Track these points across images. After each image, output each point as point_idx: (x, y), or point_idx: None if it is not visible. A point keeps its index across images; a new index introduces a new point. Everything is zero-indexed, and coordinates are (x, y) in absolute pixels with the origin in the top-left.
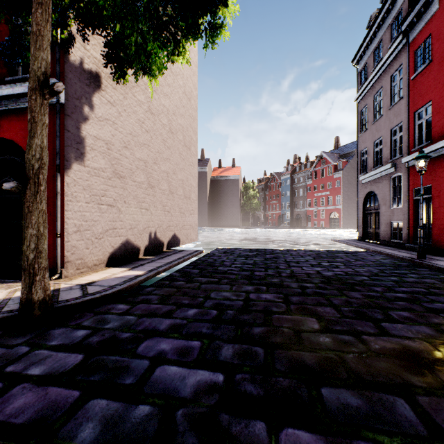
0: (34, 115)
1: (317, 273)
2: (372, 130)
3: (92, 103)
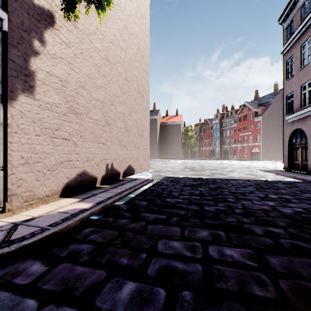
0: None
1: (274, 210)
2: (299, 75)
3: (44, 39)
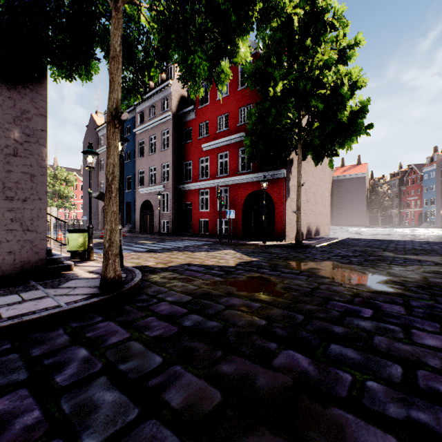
0: (299, 193)
1: (411, 247)
2: None
3: (291, 172)
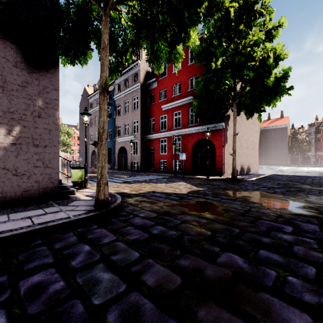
0: (234, 140)
1: None
2: None
3: (228, 124)
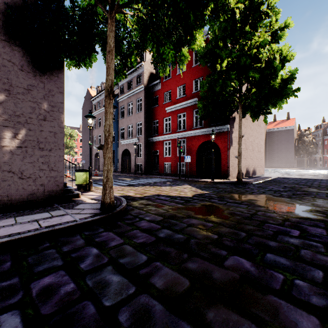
0: (240, 142)
1: None
2: None
3: (233, 126)
